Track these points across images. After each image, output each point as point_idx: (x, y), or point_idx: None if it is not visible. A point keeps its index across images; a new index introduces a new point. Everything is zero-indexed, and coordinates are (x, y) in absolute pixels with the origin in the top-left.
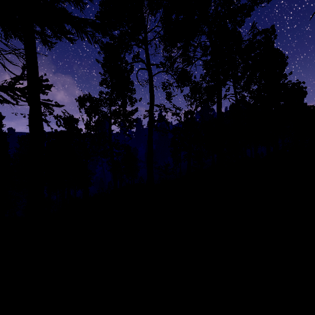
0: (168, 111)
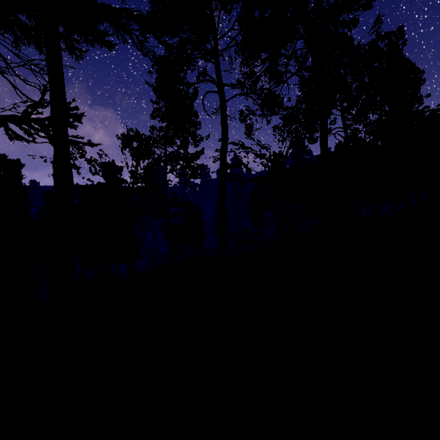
0: (248, 151)
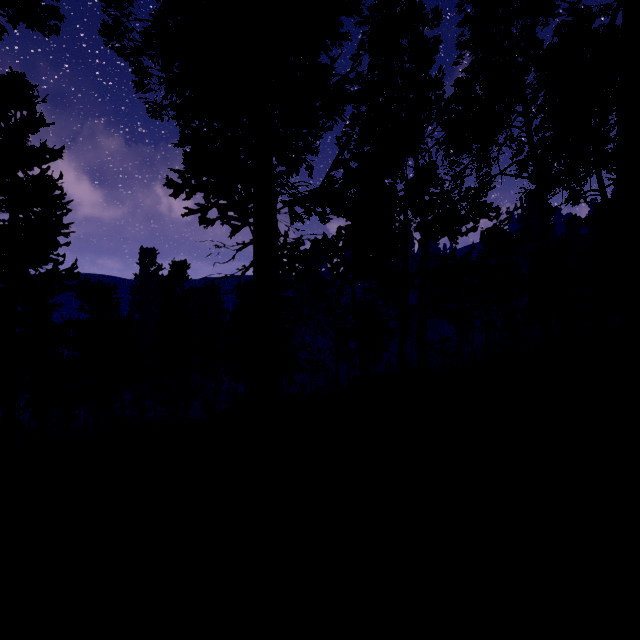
0: None
